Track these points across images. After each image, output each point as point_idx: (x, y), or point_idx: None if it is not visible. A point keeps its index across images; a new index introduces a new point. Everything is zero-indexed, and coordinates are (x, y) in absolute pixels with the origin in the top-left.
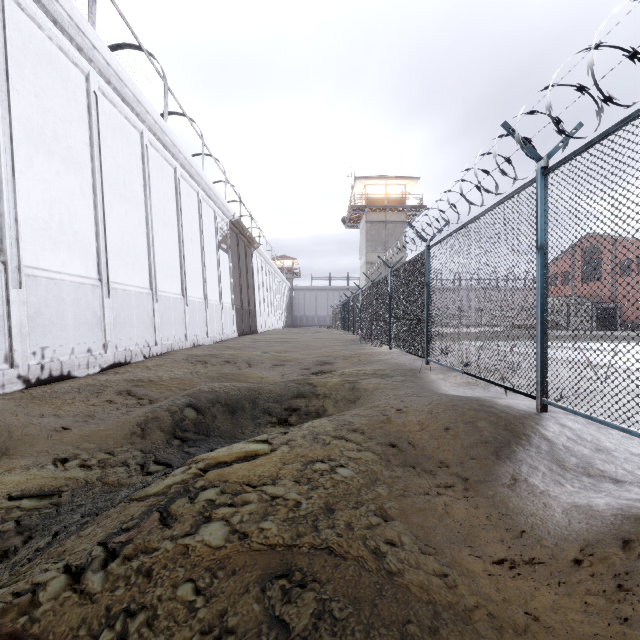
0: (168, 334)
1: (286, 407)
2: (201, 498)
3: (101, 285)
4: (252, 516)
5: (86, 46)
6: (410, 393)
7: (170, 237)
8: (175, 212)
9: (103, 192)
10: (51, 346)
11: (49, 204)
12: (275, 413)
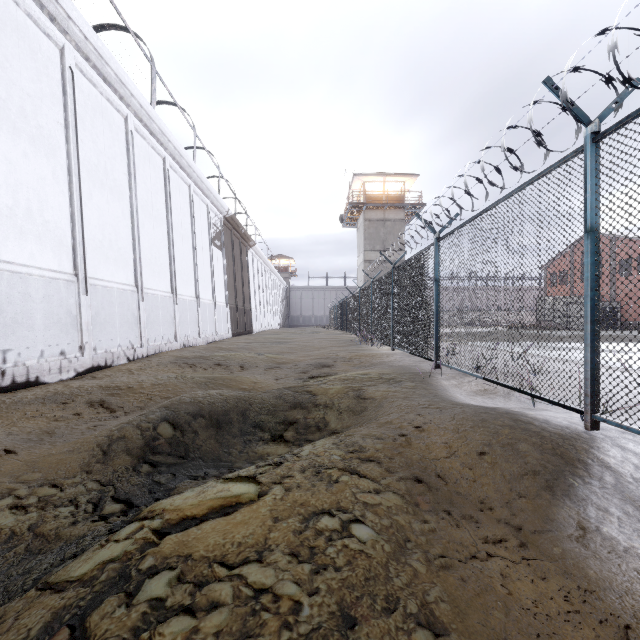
0: (155, 334)
1: (281, 420)
2: (144, 595)
3: (77, 281)
4: (220, 639)
5: (60, 15)
6: (425, 404)
7: (158, 231)
8: (164, 205)
9: (80, 178)
10: (15, 349)
11: (14, 188)
12: (268, 427)
